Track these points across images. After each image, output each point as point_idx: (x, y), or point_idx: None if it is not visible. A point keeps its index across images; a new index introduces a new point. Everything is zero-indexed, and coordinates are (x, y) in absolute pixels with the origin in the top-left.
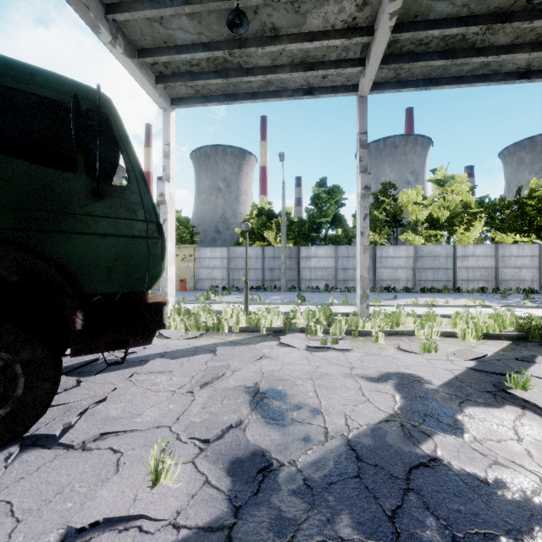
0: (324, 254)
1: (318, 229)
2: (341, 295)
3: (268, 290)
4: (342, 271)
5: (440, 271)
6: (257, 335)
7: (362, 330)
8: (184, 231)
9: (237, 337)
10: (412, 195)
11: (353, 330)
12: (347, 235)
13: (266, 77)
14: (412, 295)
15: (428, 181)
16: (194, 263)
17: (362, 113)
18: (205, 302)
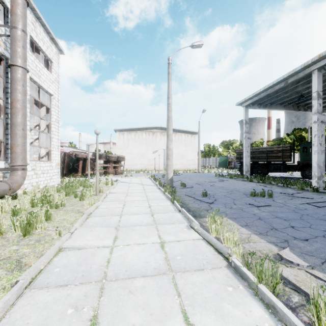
0: None
1: None
2: None
3: None
4: None
5: None
6: None
7: None
8: None
9: None
10: None
11: None
12: None
13: None
14: None
15: None
16: None
17: None
18: None
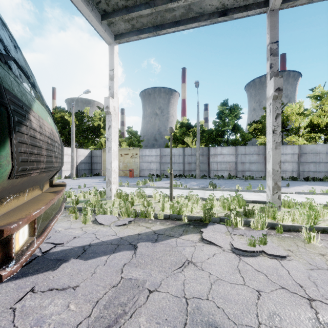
0: (227, 152)
1: (222, 135)
2: (241, 182)
3: (187, 177)
4: (241, 164)
5: (321, 164)
6: (179, 224)
7: (284, 225)
8: (134, 139)
9: (161, 226)
10: (295, 107)
11: (274, 224)
12: (244, 138)
13: (187, 1)
14: (298, 182)
15: (307, 97)
16: (138, 159)
17: (272, 24)
18: (142, 187)
